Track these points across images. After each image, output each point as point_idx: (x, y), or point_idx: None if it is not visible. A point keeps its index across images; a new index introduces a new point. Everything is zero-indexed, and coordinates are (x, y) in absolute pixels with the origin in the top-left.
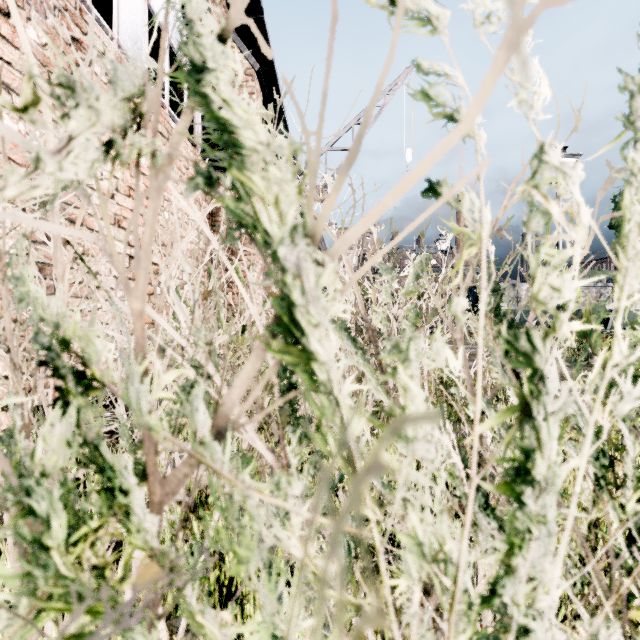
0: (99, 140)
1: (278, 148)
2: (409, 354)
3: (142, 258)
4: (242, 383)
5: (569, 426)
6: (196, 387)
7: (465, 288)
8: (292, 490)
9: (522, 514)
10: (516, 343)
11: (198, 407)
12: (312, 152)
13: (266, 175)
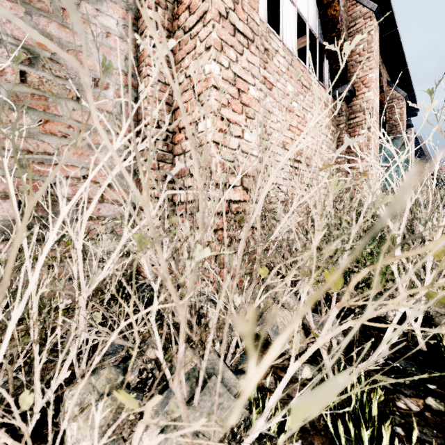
0: None
1: None
2: None
3: None
4: None
5: None
6: None
7: None
8: None
9: None
10: None
11: None
12: None
13: None
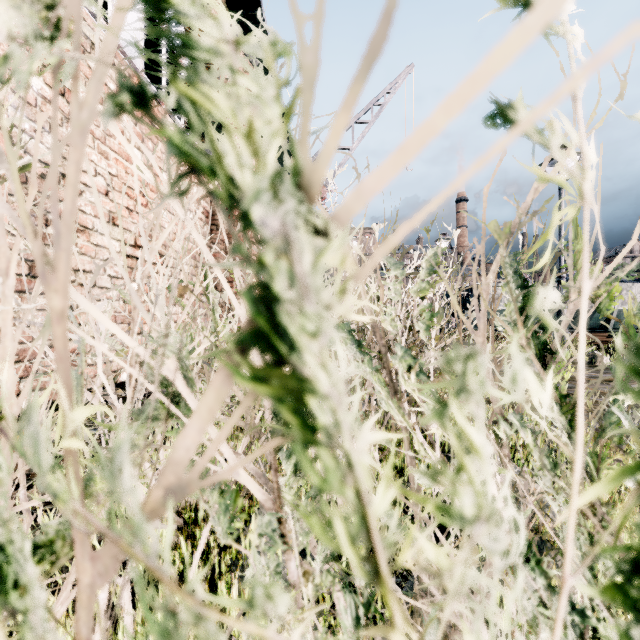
0: (93, 135)
1: (253, 49)
2: (467, 381)
3: (62, 234)
4: (201, 420)
5: (613, 446)
6: (118, 434)
7: (488, 284)
8: (274, 607)
9: (639, 631)
10: (638, 362)
11: (122, 466)
12: (307, 49)
13: (233, 90)
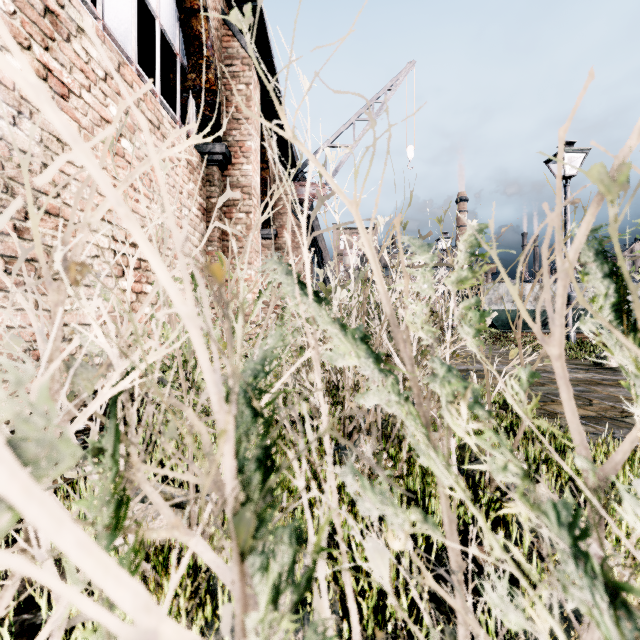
0: (79, 124)
1: None
2: None
3: None
4: None
5: None
6: None
7: (567, 270)
8: None
9: None
10: None
11: None
12: None
13: None
